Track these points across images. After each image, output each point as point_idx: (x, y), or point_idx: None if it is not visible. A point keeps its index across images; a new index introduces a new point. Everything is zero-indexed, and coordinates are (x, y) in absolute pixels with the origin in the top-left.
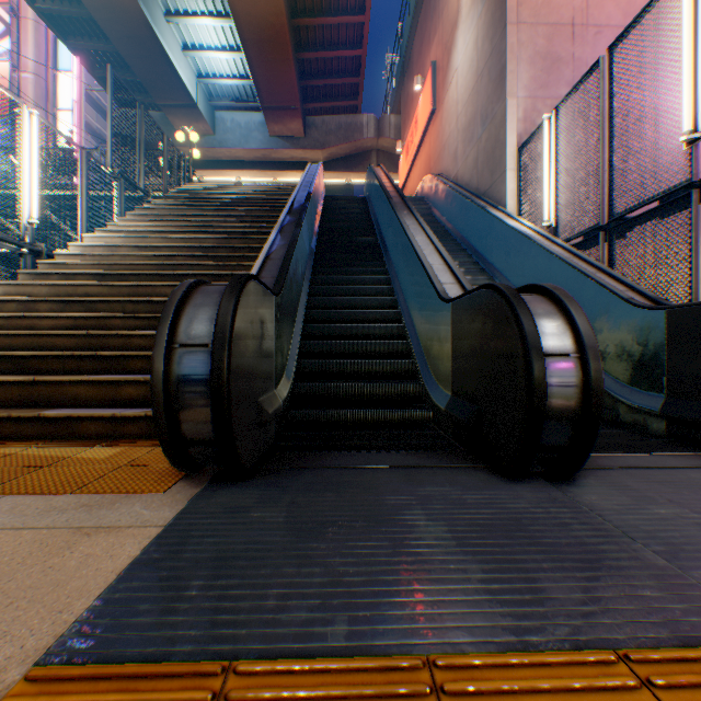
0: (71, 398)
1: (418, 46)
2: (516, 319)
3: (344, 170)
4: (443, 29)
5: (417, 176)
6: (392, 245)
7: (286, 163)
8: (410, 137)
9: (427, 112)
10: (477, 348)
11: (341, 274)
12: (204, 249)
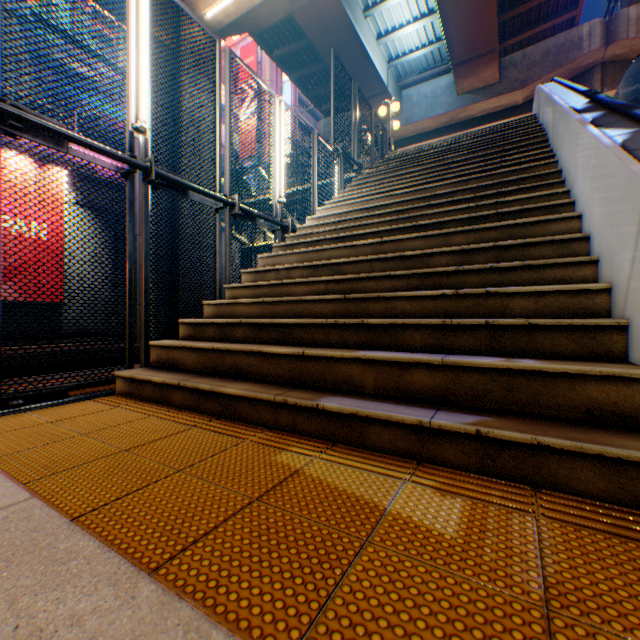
0: (341, 380)
1: None
2: None
3: None
4: None
5: None
6: None
7: (473, 120)
8: None
9: None
10: None
11: None
12: (436, 197)
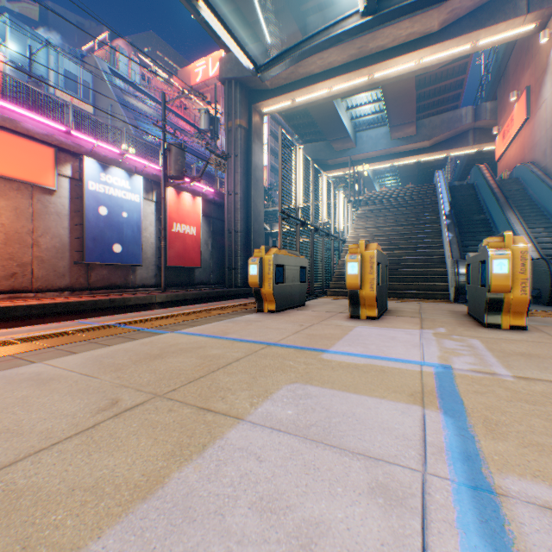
0: (394, 288)
1: (513, 66)
2: (548, 268)
3: (444, 149)
4: (534, 68)
5: (512, 155)
6: (499, 226)
7: (400, 153)
8: (505, 127)
9: (521, 118)
10: (539, 275)
11: (468, 240)
12: (401, 234)
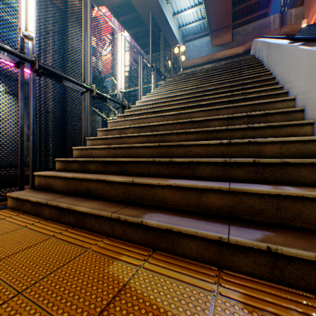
0: (158, 199)
1: None
2: None
3: None
4: None
5: None
6: None
7: (219, 60)
8: None
9: None
10: None
11: None
12: (208, 91)
